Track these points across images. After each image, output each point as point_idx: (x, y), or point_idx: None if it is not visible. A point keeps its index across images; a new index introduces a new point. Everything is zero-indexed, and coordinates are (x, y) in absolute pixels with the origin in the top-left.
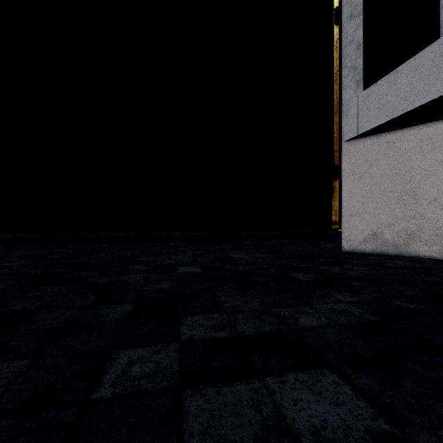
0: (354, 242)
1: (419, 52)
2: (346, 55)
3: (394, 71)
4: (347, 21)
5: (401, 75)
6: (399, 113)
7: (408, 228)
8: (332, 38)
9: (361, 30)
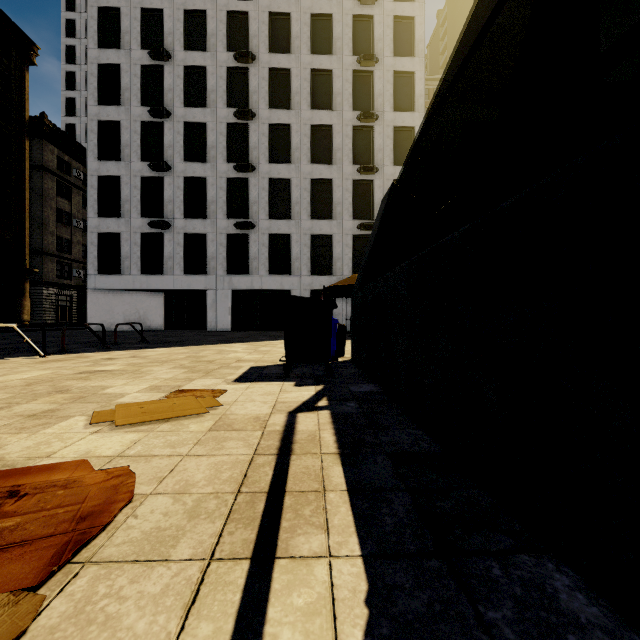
0: (93, 328)
1: (116, 275)
2: (90, 256)
3: (109, 275)
4: (90, 243)
5: (111, 277)
6: (110, 288)
7: (111, 322)
8: (24, 148)
9: (97, 253)
